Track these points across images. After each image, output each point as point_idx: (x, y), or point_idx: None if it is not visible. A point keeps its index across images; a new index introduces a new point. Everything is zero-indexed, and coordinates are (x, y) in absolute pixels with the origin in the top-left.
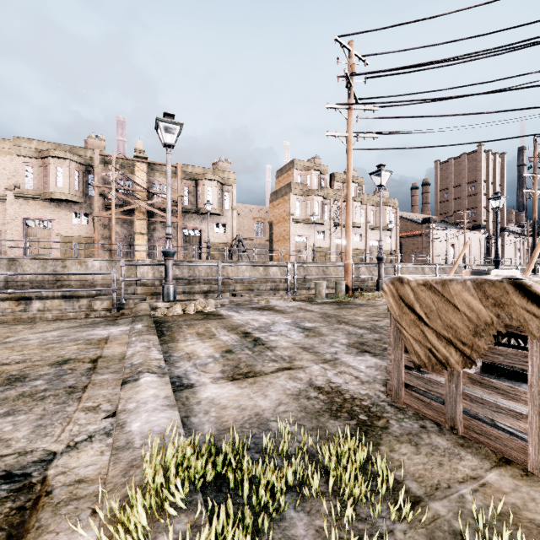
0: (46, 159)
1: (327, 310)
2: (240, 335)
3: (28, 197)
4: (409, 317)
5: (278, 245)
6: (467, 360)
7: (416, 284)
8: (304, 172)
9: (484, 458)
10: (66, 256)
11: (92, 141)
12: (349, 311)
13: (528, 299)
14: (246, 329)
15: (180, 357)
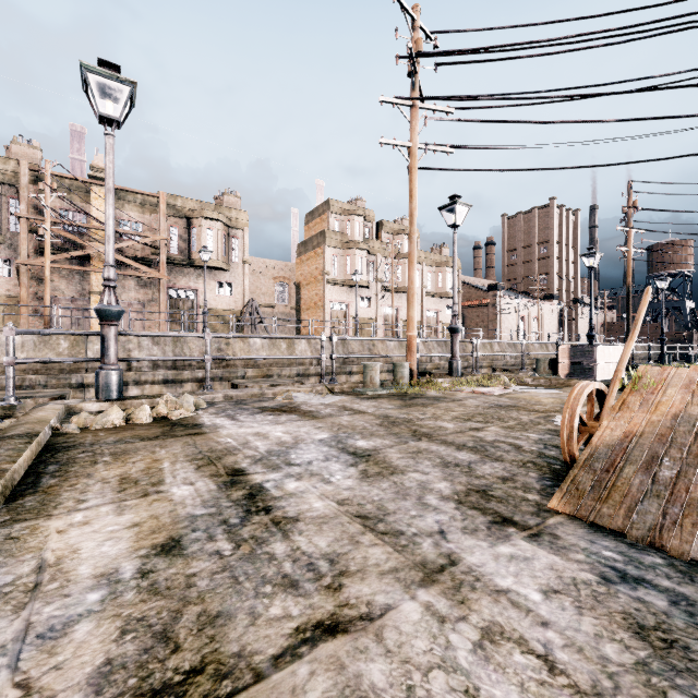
0: None
1: (388, 411)
2: (219, 480)
3: None
4: None
5: (308, 314)
6: None
7: None
8: (343, 217)
9: None
10: None
11: (18, 148)
12: (424, 411)
13: None
14: (239, 461)
15: (2, 590)
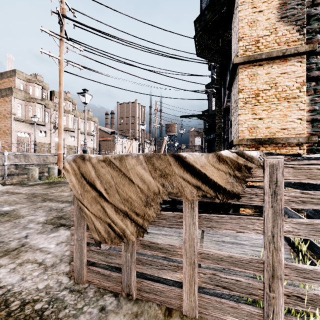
0: None
1: (36, 191)
2: None
3: None
4: (91, 195)
5: None
6: (140, 230)
7: (97, 161)
8: (26, 82)
9: None
10: None
11: None
12: (57, 189)
13: (184, 168)
14: None
15: None
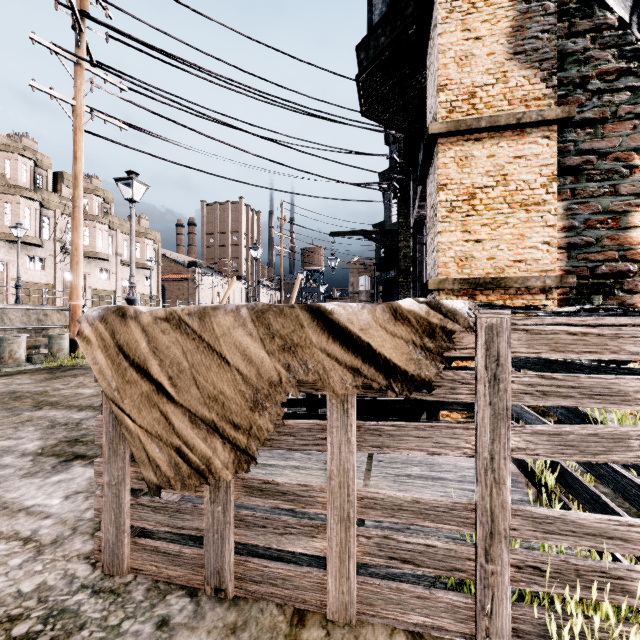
0: None
1: (21, 386)
2: None
3: None
4: (139, 389)
5: None
6: (242, 458)
7: (152, 319)
8: None
9: (271, 639)
10: None
11: None
12: (70, 382)
13: (329, 333)
14: None
15: None
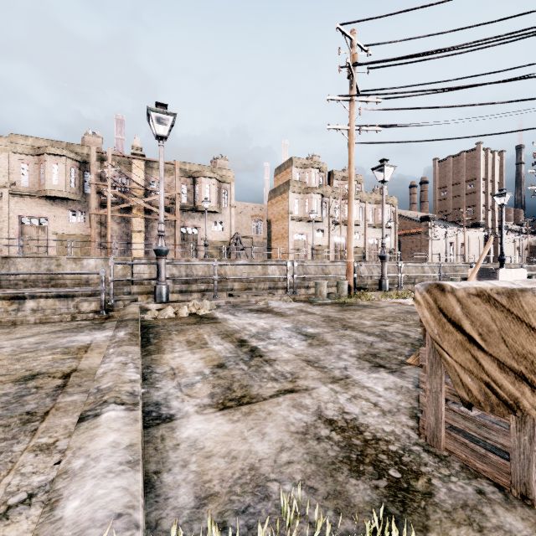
0: (42, 156)
1: (330, 313)
2: (235, 343)
3: (23, 194)
4: (454, 337)
5: (277, 243)
6: None
7: (465, 294)
8: (302, 170)
9: None
10: (62, 255)
11: (89, 138)
12: (354, 314)
13: None
14: (242, 336)
15: (163, 374)
